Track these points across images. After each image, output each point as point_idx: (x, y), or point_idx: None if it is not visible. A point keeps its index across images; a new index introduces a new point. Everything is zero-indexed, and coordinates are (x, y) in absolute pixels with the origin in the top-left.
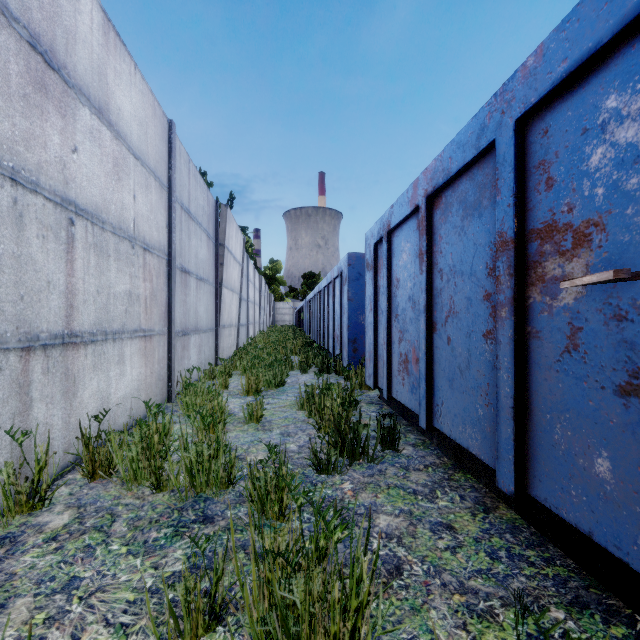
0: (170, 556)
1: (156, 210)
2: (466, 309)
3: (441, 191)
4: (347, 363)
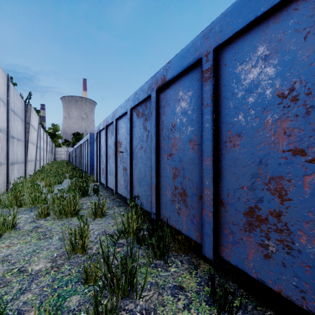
0: (32, 213)
1: (3, 114)
2: (111, 156)
3: (108, 125)
4: (89, 174)
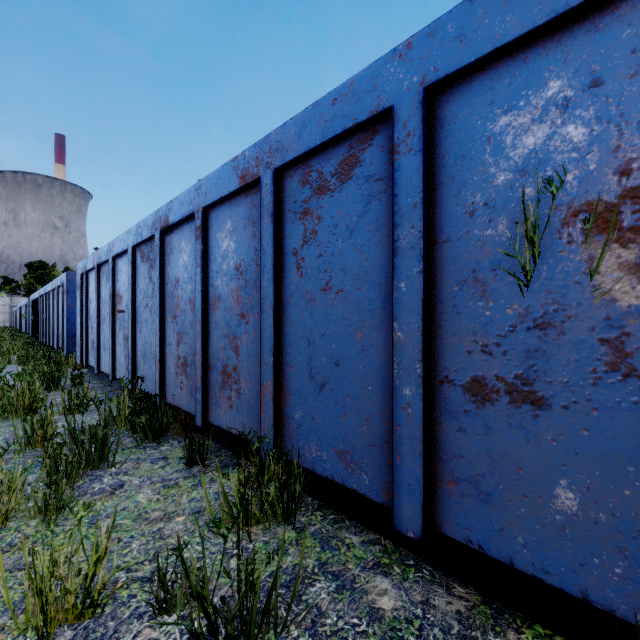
0: None
1: None
2: (107, 317)
3: (102, 264)
4: (67, 353)
